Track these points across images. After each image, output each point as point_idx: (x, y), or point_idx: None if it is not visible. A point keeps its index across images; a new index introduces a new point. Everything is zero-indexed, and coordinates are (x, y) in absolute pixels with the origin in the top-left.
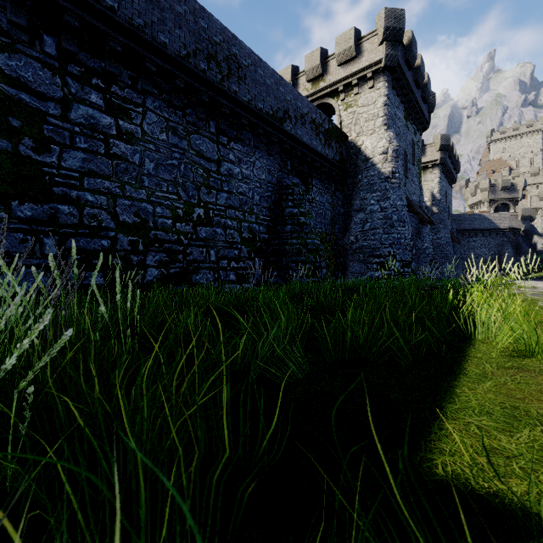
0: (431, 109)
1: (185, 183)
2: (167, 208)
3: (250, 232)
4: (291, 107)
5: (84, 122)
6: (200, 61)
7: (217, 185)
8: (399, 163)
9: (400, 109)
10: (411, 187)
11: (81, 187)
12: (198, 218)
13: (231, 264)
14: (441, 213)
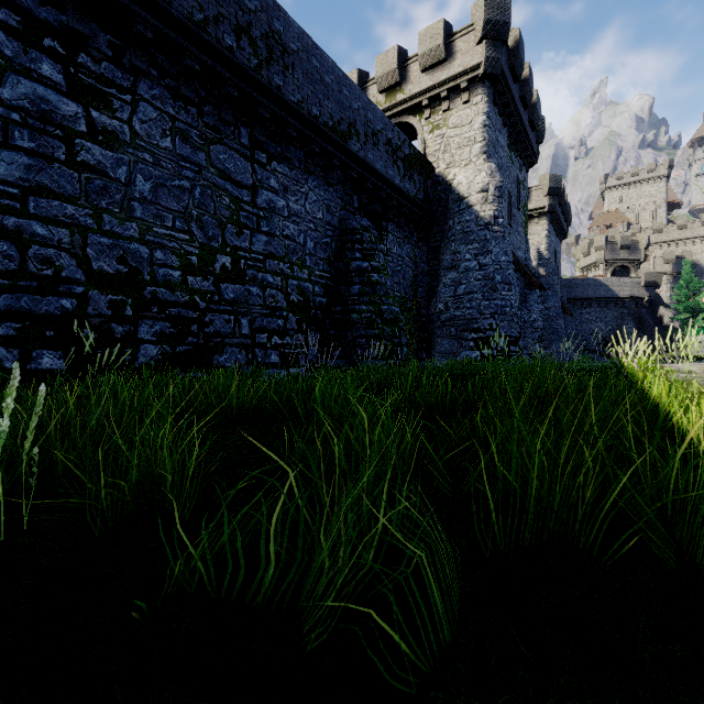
0: (540, 138)
1: (202, 217)
2: (173, 253)
3: (301, 294)
4: (359, 119)
5: (29, 107)
6: (225, 34)
7: (252, 223)
8: (503, 205)
9: (503, 133)
10: (515, 240)
11: (24, 211)
12: (223, 270)
13: (272, 339)
14: (550, 276)
